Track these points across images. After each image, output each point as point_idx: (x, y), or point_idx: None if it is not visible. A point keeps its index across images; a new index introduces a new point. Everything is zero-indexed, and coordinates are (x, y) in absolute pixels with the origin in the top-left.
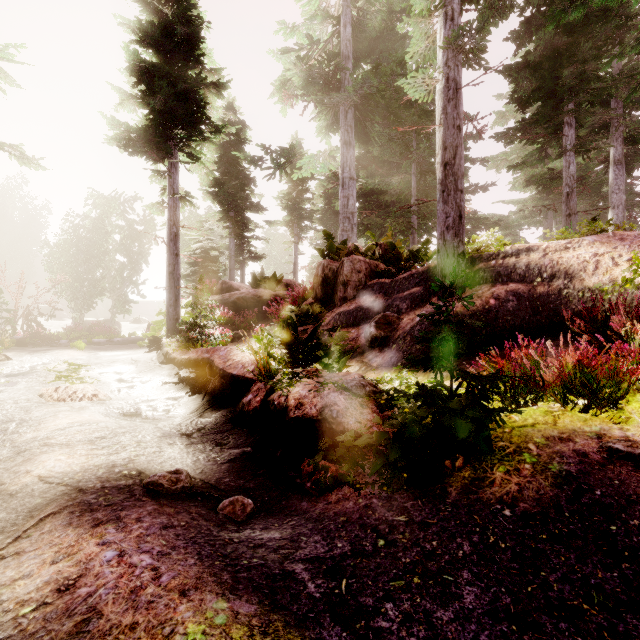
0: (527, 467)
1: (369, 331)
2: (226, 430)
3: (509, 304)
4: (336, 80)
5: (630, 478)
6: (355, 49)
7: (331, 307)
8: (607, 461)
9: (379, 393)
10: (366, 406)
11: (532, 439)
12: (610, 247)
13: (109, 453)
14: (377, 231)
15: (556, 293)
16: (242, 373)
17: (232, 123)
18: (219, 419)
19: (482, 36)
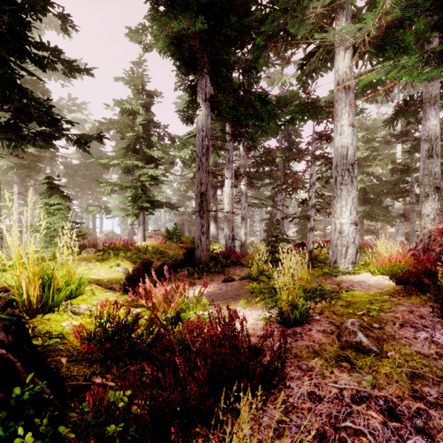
0: None
1: None
2: None
3: None
4: None
5: None
6: None
7: None
8: None
9: None
10: None
11: None
12: None
13: None
14: None
15: None
16: None
17: None
18: None
19: None
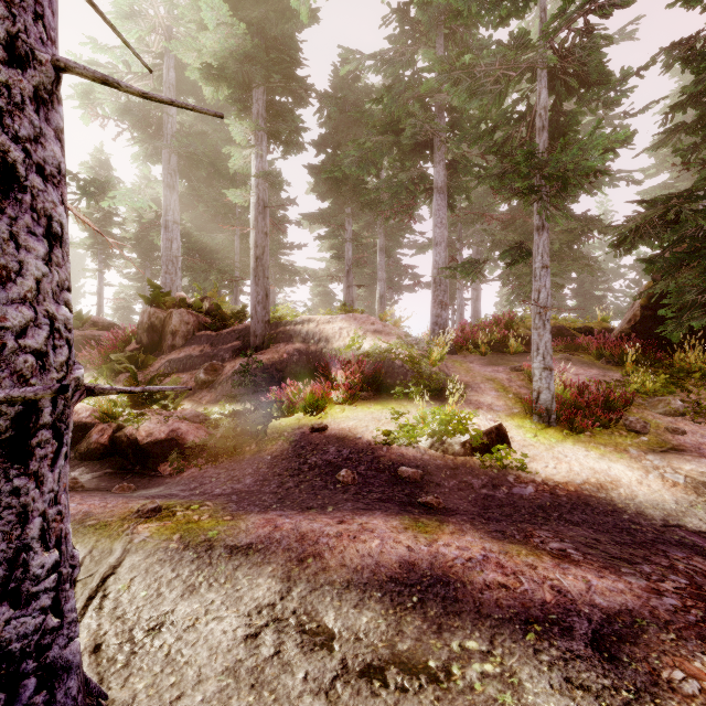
0: (281, 440)
1: (199, 376)
2: (75, 465)
3: (295, 357)
4: (158, 118)
5: (315, 436)
6: (178, 87)
7: (159, 353)
8: (311, 432)
9: (209, 420)
10: (201, 428)
11: (287, 429)
12: (349, 324)
13: None
14: (202, 274)
15: (320, 351)
16: (78, 419)
17: None
18: None
19: (280, 181)
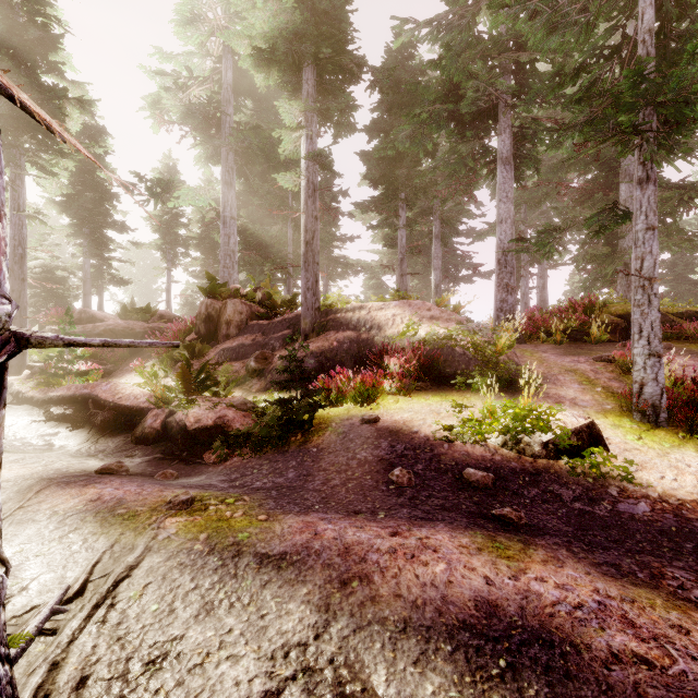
0: (329, 432)
1: (250, 365)
2: (130, 448)
3: (345, 345)
4: (217, 119)
5: (365, 429)
6: (236, 89)
7: (215, 343)
8: (361, 424)
9: (257, 408)
10: (248, 416)
11: (335, 420)
12: (402, 310)
13: (43, 465)
14: (258, 268)
15: (372, 339)
16: (136, 404)
17: (88, 126)
18: (118, 443)
19: (329, 161)
